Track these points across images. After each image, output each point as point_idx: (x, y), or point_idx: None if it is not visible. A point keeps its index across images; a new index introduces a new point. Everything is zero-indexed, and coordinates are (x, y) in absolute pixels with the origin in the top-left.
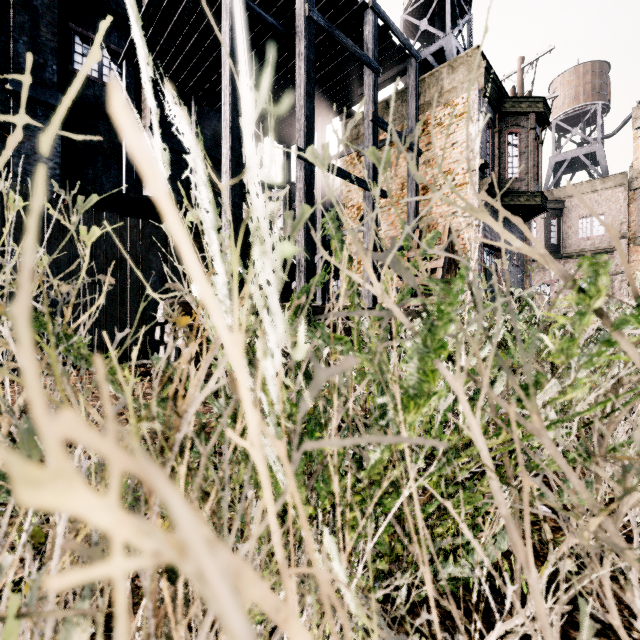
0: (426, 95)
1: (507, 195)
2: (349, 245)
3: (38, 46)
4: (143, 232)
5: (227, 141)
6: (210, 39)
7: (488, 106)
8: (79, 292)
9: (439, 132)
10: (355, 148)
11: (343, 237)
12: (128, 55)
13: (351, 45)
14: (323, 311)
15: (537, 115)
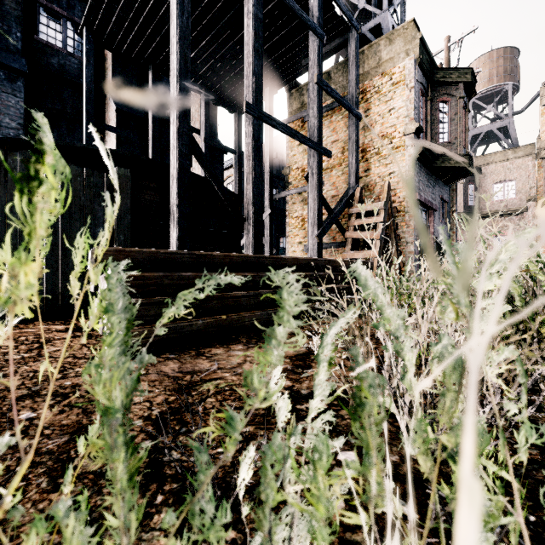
0: (365, 66)
1: (439, 158)
2: (294, 204)
3: (2, 14)
4: (87, 181)
5: (174, 90)
6: (164, 7)
7: (422, 75)
8: (15, 241)
9: (377, 99)
10: (300, 115)
11: (289, 197)
12: (87, 22)
13: (297, 9)
14: (271, 261)
15: (465, 85)
